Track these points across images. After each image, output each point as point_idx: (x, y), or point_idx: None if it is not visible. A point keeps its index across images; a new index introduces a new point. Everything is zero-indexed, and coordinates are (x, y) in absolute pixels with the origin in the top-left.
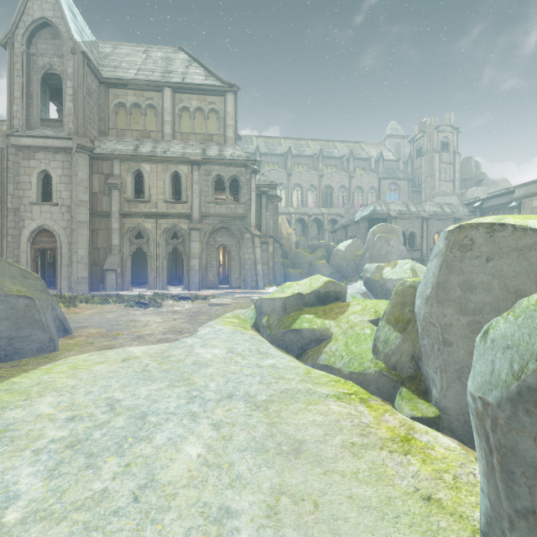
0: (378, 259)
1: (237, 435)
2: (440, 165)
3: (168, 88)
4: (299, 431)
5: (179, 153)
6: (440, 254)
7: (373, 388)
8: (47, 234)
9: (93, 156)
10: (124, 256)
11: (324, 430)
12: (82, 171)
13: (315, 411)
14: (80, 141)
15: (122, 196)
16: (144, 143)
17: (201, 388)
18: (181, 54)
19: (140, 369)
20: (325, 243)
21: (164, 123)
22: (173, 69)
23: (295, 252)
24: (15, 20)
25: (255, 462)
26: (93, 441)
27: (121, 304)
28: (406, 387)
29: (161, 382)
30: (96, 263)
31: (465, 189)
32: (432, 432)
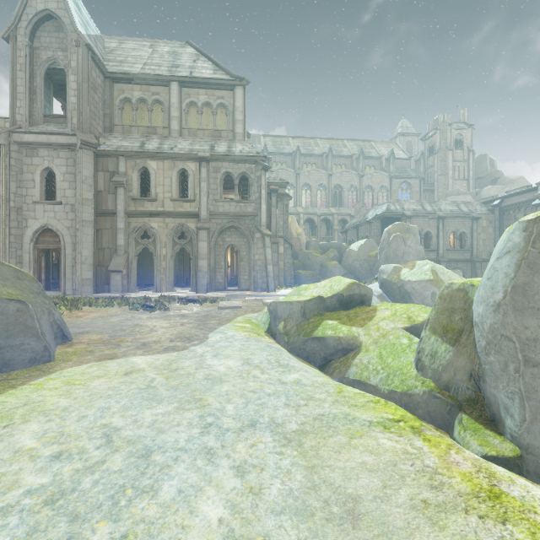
0: (394, 260)
1: (267, 485)
2: (454, 163)
3: (175, 82)
4: (349, 481)
5: (187, 150)
6: (515, 250)
7: (422, 412)
8: (50, 234)
9: (98, 153)
10: (130, 256)
11: (380, 478)
12: (86, 168)
13: (363, 448)
14: (85, 137)
15: (128, 195)
16: (151, 140)
17: (217, 413)
18: (188, 49)
19: (144, 385)
20: (337, 244)
21: (171, 119)
22: (180, 63)
23: (306, 253)
24: (18, 12)
25: (299, 535)
26: (81, 494)
27: (126, 307)
28: (466, 413)
29: (169, 403)
30: (101, 263)
31: (479, 187)
32: (518, 479)
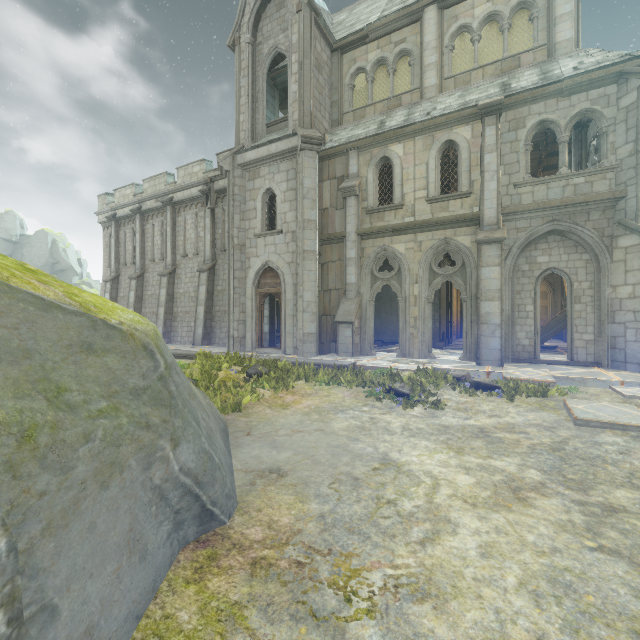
0: None
1: None
2: None
3: (431, 7)
4: None
5: (455, 106)
6: None
7: None
8: (271, 274)
9: (323, 155)
10: (363, 300)
11: None
12: (308, 177)
13: None
14: (306, 132)
15: (361, 206)
16: (393, 115)
17: None
18: None
19: None
20: None
21: (425, 70)
22: None
23: None
24: (241, 7)
25: None
26: None
27: (359, 389)
28: None
29: None
30: (327, 311)
31: None
32: None
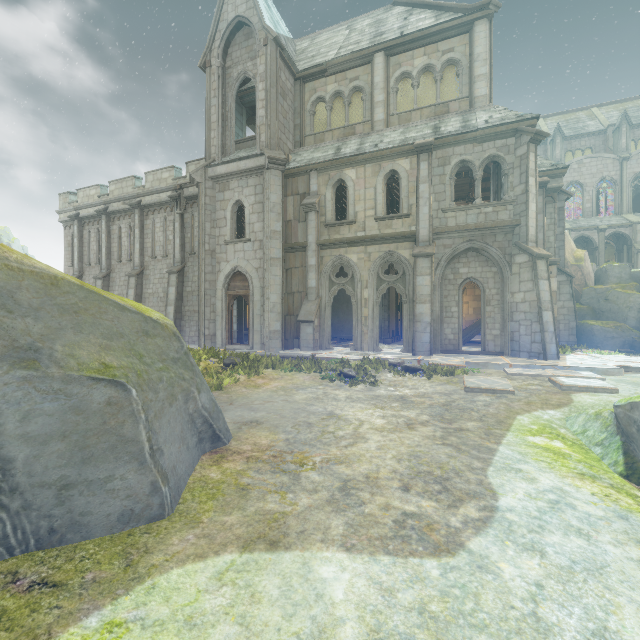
0: None
1: None
2: None
3: (379, 53)
4: None
5: (397, 142)
6: None
7: None
8: (240, 278)
9: (287, 173)
10: (322, 302)
11: None
12: (274, 193)
13: None
14: (272, 154)
15: (320, 220)
16: (347, 142)
17: None
18: (396, 9)
19: None
20: None
21: (374, 107)
22: (385, 29)
23: (599, 290)
24: (212, 33)
25: None
26: None
27: (316, 374)
28: None
29: None
30: (291, 312)
31: None
32: None
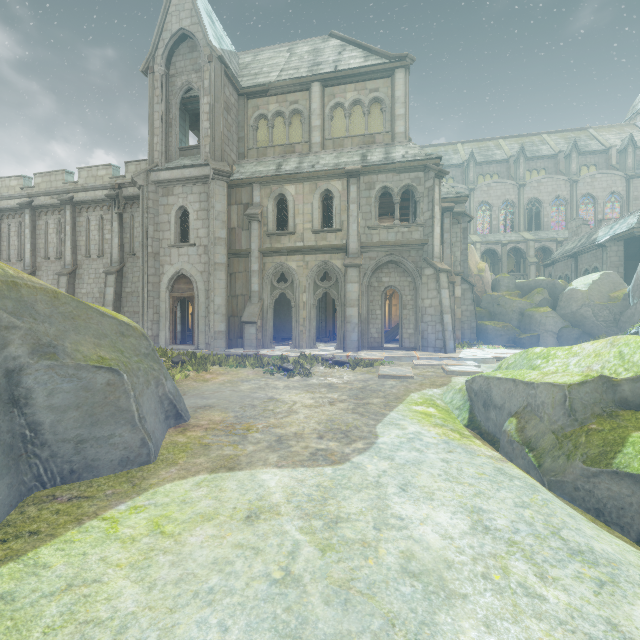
0: None
1: None
2: None
3: (316, 83)
4: None
5: (331, 165)
6: None
7: None
8: (185, 280)
9: (231, 183)
10: (265, 305)
11: None
12: (219, 202)
13: None
14: (217, 165)
15: (263, 230)
16: (288, 160)
17: None
18: (332, 41)
19: (279, 569)
20: (548, 281)
21: (312, 130)
22: (322, 59)
23: (493, 297)
24: (155, 40)
25: None
26: None
27: (259, 369)
28: None
29: None
30: (235, 313)
31: None
32: None
